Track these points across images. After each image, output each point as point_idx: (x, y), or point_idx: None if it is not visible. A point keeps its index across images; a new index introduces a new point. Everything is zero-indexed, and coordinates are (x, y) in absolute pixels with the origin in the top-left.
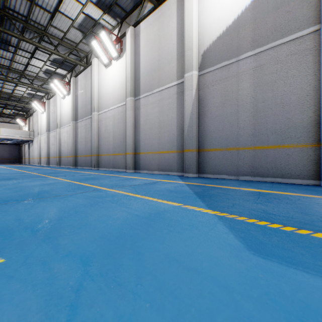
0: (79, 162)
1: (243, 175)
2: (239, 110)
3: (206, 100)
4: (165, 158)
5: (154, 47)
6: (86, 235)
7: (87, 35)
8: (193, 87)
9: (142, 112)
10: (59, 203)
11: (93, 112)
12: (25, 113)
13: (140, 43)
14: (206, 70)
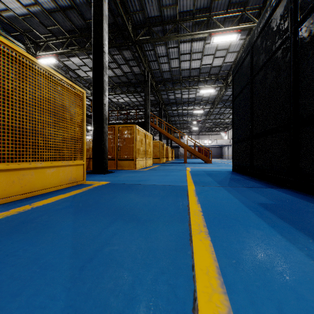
0: None
1: None
2: None
3: None
4: None
5: None
6: None
7: None
8: None
9: None
10: None
11: None
12: (225, 128)
13: None
14: None
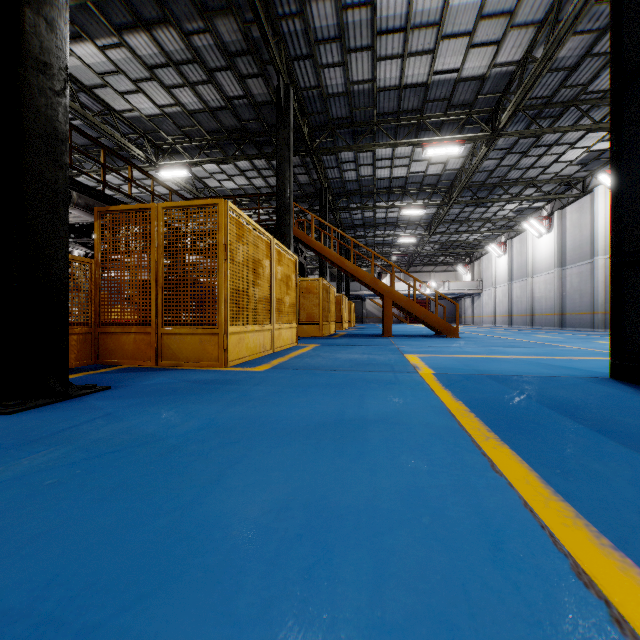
0: (567, 321)
1: None
2: None
3: None
4: None
5: None
6: None
7: (588, 164)
8: None
9: None
10: None
11: (596, 257)
12: (467, 257)
13: None
14: None
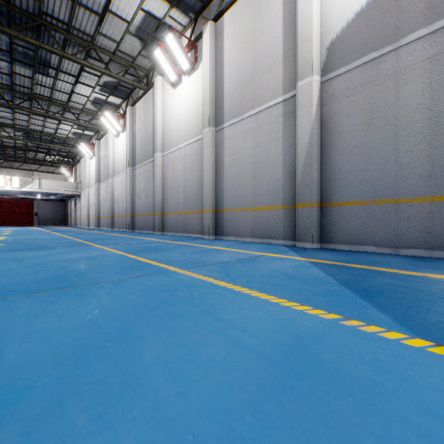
0: (137, 223)
1: (408, 248)
2: (399, 134)
3: (334, 122)
4: (264, 217)
5: (246, 48)
6: (132, 443)
7: (148, 44)
8: (312, 101)
9: (227, 149)
10: (93, 302)
11: (156, 153)
12: (71, 160)
13: (223, 45)
14: (335, 72)
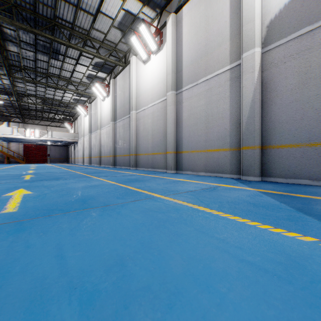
0: (117, 161)
1: None
2: None
3: (273, 83)
4: (214, 157)
5: (200, 31)
6: None
7: (126, 34)
8: (255, 68)
9: (185, 107)
10: (111, 220)
11: (132, 111)
12: (72, 118)
13: (182, 30)
14: (274, 44)
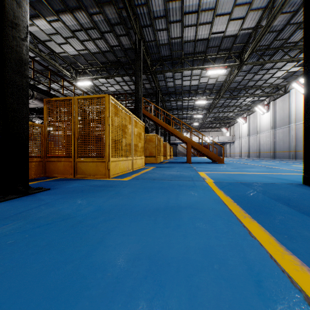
0: (277, 155)
1: None
2: None
3: None
4: None
5: None
6: None
7: (287, 78)
8: None
9: None
10: (300, 165)
11: (291, 124)
12: (227, 124)
13: None
14: None
